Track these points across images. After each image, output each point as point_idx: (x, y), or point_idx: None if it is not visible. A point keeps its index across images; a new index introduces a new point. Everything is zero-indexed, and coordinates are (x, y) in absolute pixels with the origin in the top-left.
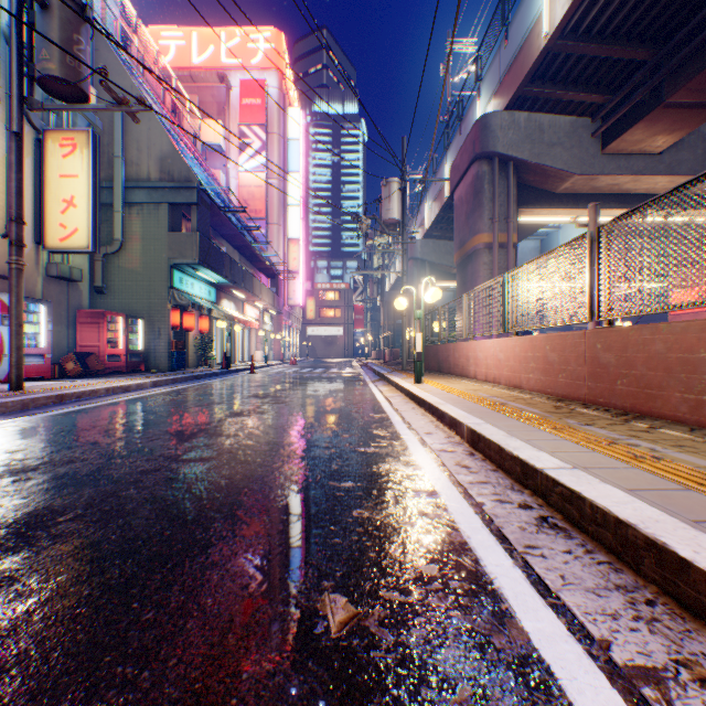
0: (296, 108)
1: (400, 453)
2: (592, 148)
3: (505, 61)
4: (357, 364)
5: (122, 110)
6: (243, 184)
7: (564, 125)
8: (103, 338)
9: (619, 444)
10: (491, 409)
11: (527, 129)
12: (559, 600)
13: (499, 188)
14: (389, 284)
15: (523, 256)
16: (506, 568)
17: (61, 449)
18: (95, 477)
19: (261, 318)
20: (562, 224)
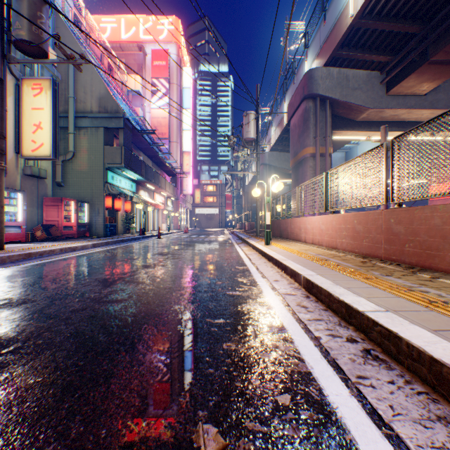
0: (188, 68)
1: (257, 296)
2: (381, 91)
3: (324, 34)
4: (227, 232)
5: (70, 63)
6: (154, 116)
7: (362, 76)
8: (61, 215)
9: (414, 291)
10: (318, 264)
11: (338, 79)
12: (393, 431)
13: (320, 117)
14: (248, 180)
15: (334, 162)
16: (345, 398)
17: (19, 293)
18: (38, 315)
19: (166, 202)
20: (359, 142)
